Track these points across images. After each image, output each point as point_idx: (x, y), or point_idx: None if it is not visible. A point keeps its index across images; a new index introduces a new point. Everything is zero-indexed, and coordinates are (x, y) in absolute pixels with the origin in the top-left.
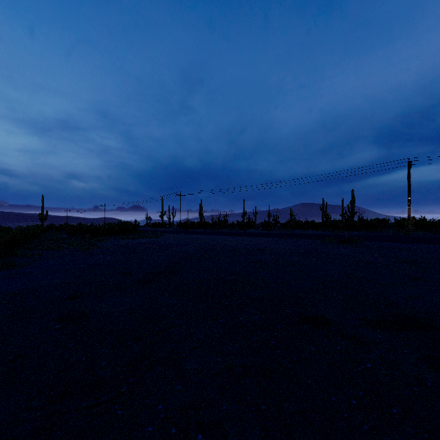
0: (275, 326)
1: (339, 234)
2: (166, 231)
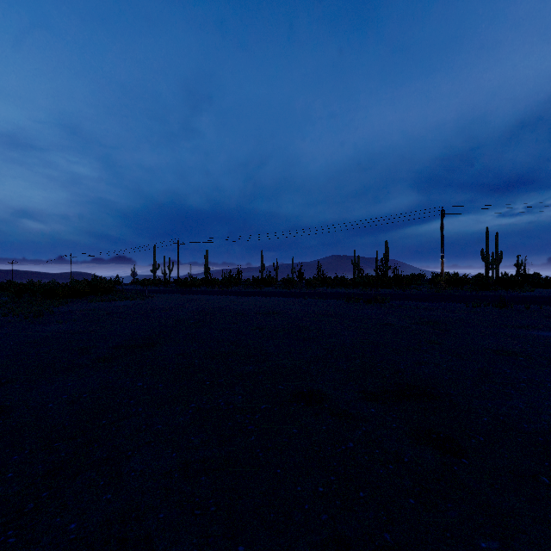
0: (259, 407)
1: (368, 293)
2: (158, 290)
